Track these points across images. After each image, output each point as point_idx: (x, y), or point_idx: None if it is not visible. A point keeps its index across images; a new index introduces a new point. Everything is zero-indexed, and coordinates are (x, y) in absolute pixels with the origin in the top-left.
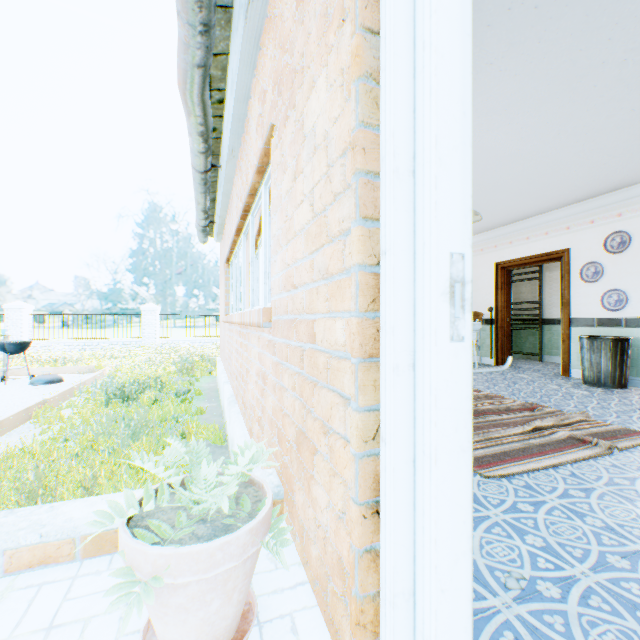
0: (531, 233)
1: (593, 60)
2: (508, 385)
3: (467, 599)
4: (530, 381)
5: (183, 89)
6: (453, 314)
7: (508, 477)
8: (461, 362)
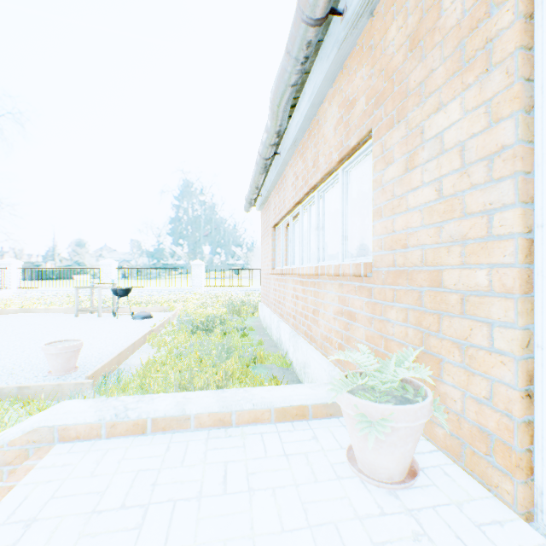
0: None
1: None
2: None
3: None
4: None
5: (275, 102)
6: None
7: None
8: None
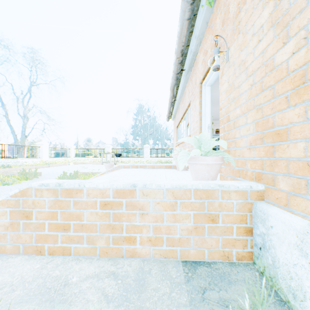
0: None
1: None
2: None
3: None
4: None
5: (170, 88)
6: (208, 130)
7: None
8: (209, 134)
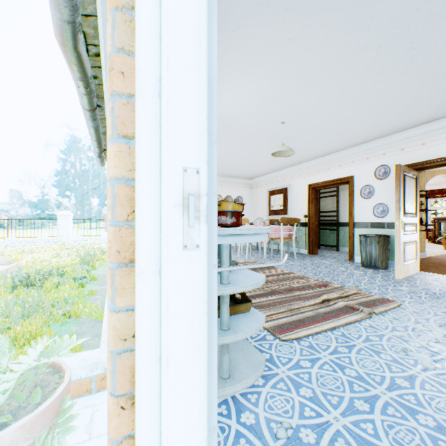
0: (330, 165)
1: (359, 43)
2: (313, 268)
3: None
4: (328, 265)
5: (59, 40)
6: (187, 224)
7: (298, 339)
8: (196, 268)
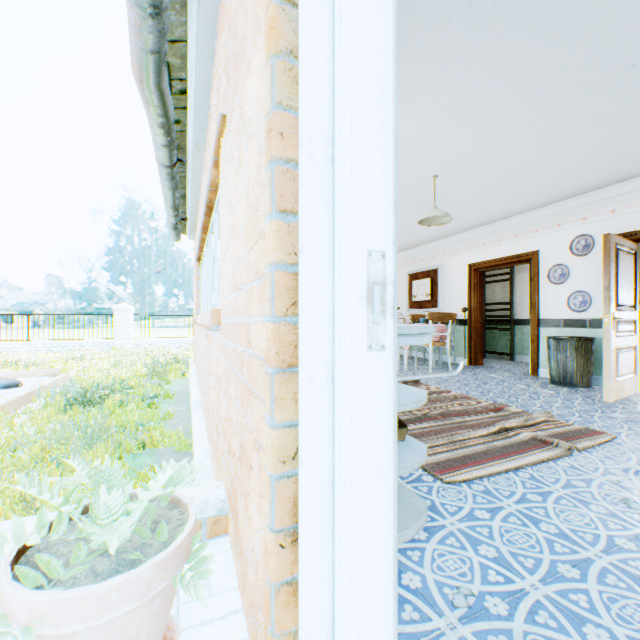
0: (502, 235)
1: (554, 63)
2: (479, 385)
3: (389, 639)
4: (500, 381)
5: (138, 76)
6: (372, 320)
7: (468, 482)
8: (381, 373)
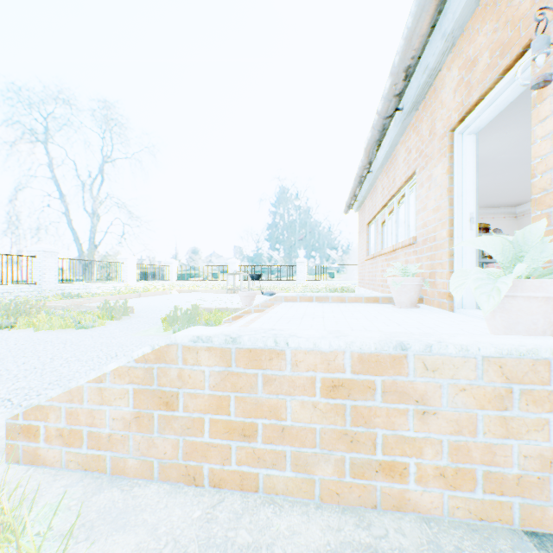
0: None
1: None
2: None
3: None
4: None
5: (366, 149)
6: (470, 225)
7: None
8: (472, 235)
